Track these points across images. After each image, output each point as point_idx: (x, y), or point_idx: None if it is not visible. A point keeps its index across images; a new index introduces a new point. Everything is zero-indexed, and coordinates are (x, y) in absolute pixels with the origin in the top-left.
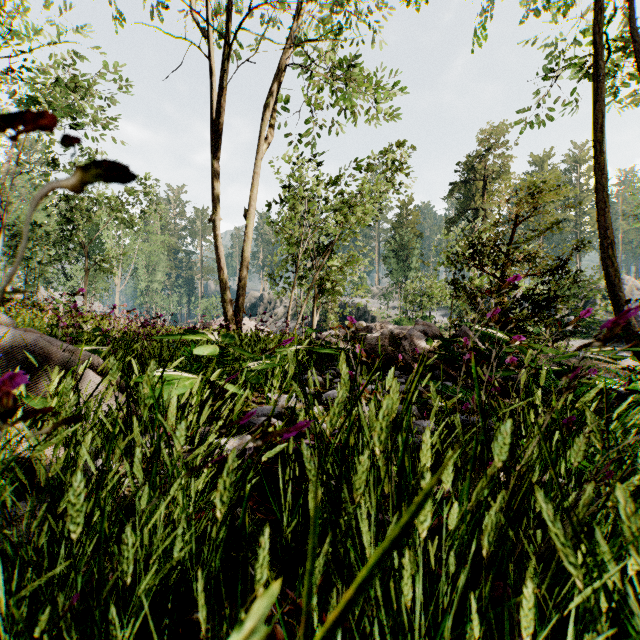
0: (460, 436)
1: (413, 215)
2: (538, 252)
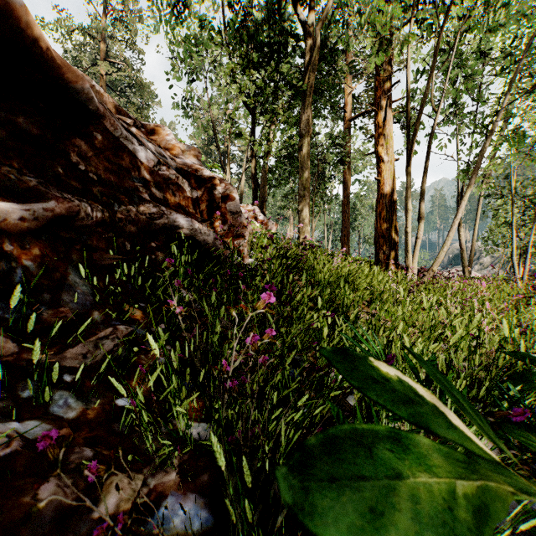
0: None
1: None
2: None
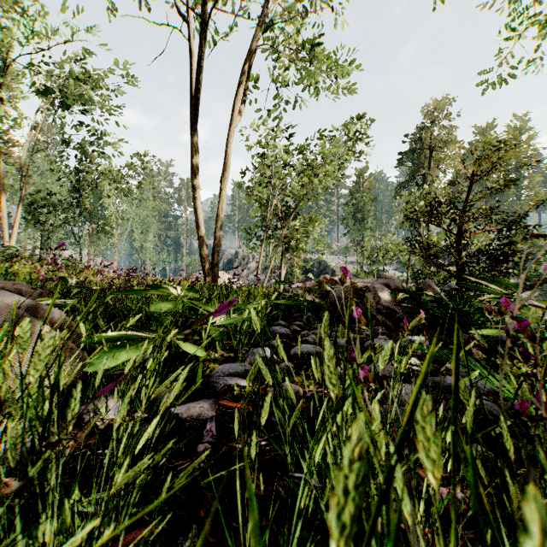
0: None
1: (368, 181)
2: (495, 209)
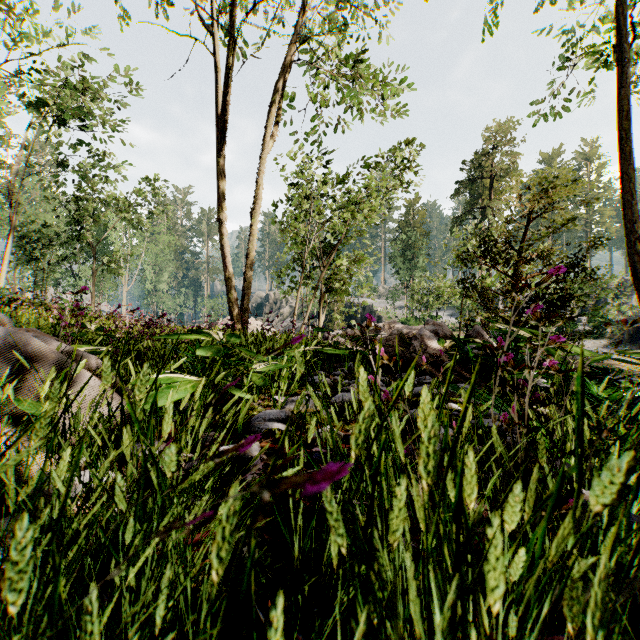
0: (504, 454)
1: (420, 214)
2: (552, 249)
